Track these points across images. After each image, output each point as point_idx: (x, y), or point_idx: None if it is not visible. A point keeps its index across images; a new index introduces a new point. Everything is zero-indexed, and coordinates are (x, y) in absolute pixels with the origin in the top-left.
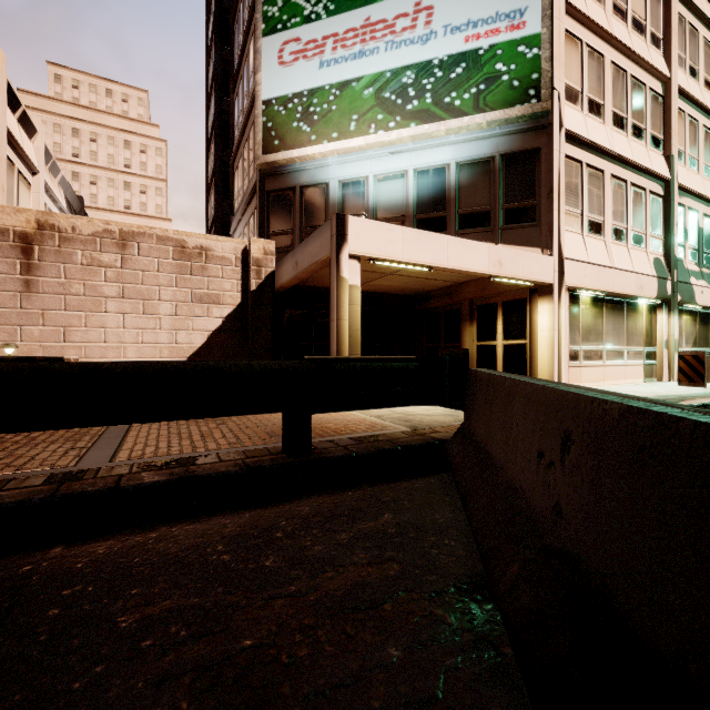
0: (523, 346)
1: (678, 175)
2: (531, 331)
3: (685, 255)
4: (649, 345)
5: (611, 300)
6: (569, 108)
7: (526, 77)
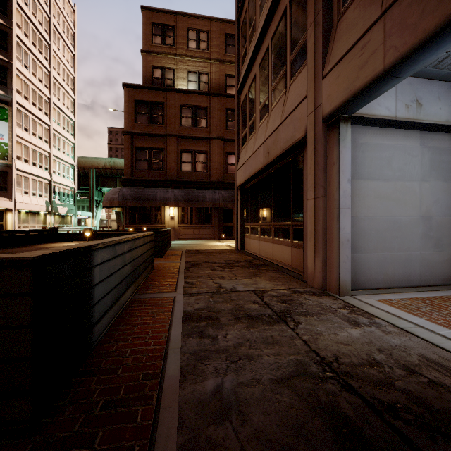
0: (2, 224)
1: (53, 178)
2: (6, 220)
3: (56, 199)
4: (44, 224)
5: (32, 212)
6: (18, 161)
7: (4, 153)
